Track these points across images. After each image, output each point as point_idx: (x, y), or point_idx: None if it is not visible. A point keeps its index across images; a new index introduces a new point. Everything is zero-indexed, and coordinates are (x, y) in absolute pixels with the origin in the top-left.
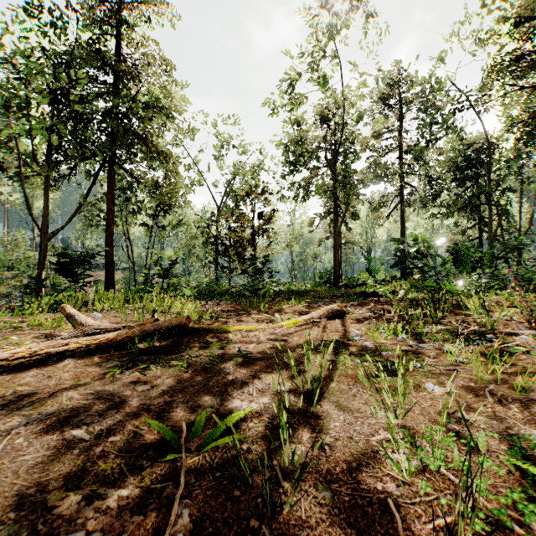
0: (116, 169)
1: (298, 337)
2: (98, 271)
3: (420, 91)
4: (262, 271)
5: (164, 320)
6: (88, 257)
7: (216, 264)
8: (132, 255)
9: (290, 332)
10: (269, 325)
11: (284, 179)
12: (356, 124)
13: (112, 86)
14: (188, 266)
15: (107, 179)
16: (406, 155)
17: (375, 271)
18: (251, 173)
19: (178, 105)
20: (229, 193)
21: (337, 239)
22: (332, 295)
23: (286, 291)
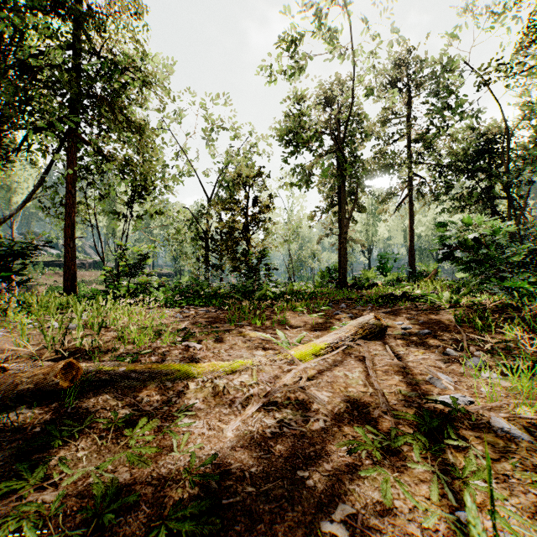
0: (79, 144)
1: (329, 390)
2: (83, 271)
3: (430, 73)
4: (257, 269)
5: (4, 375)
6: (29, 249)
7: (205, 261)
8: (102, 250)
9: (309, 376)
10: (268, 355)
11: (283, 160)
12: (367, 97)
13: (75, 43)
14: (180, 266)
15: (67, 156)
16: (415, 143)
17: (387, 270)
18: (245, 161)
19: (159, 75)
20: (220, 183)
21: (347, 231)
22: (347, 298)
23: (287, 294)
